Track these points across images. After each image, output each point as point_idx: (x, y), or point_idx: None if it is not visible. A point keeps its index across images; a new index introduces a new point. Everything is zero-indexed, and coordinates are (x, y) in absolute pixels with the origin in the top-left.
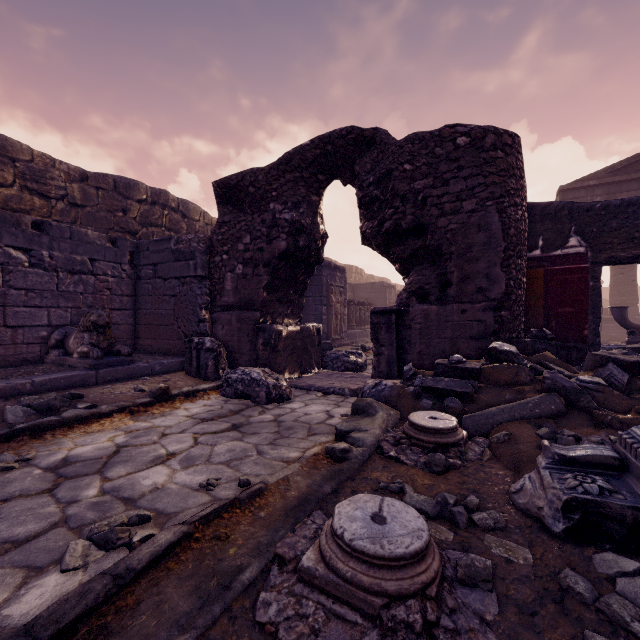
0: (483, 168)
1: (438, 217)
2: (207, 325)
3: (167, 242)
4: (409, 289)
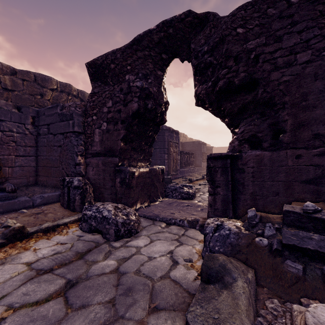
0: (318, 20)
1: (271, 71)
2: (82, 167)
3: (55, 108)
4: (241, 137)
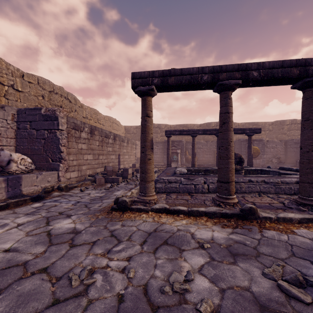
0: None
1: None
2: None
3: (292, 140)
4: None
